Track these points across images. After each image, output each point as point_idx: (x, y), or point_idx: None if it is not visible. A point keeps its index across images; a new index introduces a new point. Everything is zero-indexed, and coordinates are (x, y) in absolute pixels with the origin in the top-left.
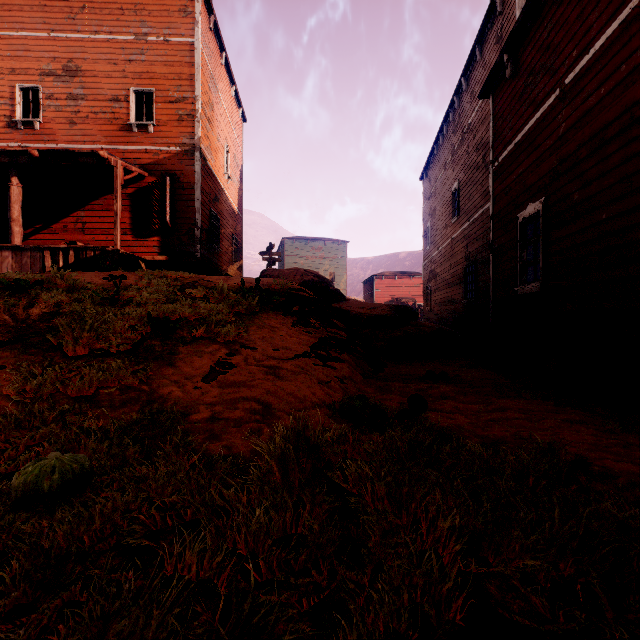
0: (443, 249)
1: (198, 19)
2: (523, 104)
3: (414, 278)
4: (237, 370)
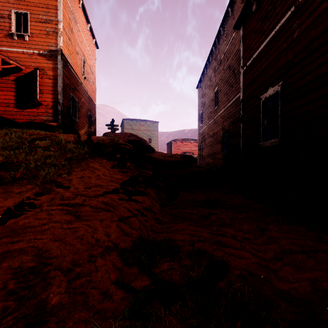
0: (209, 125)
1: None
2: (264, 25)
3: (193, 142)
4: (35, 212)
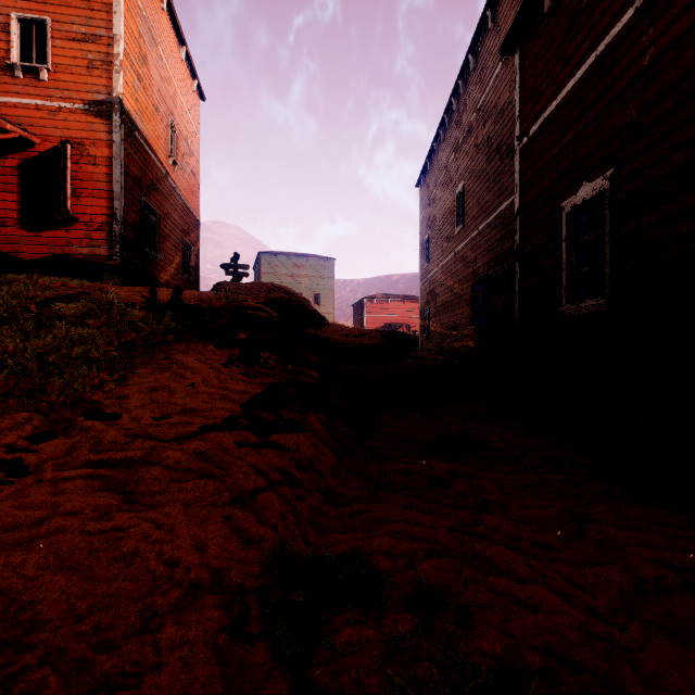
0: (444, 265)
1: None
2: (571, 43)
3: (408, 302)
4: (22, 486)
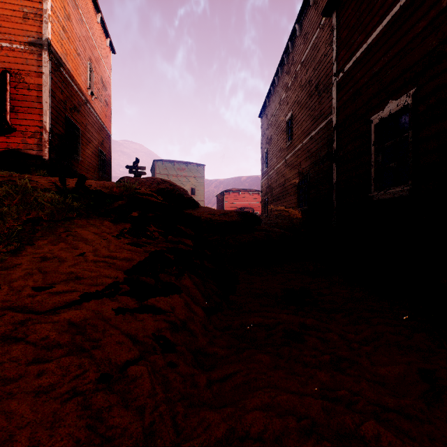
0: (278, 168)
1: None
2: None
3: (253, 193)
4: None
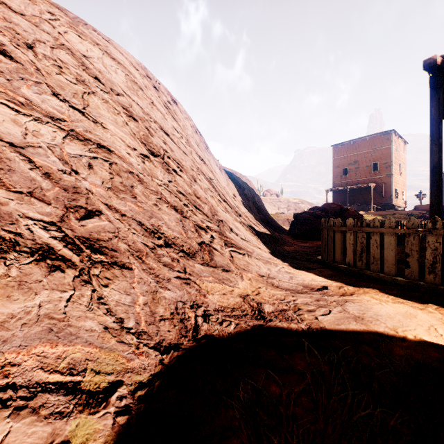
0: None
1: (392, 140)
2: None
3: None
4: None
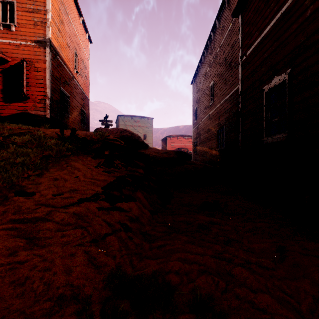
0: (204, 120)
1: None
2: (268, 8)
3: (187, 138)
4: None
